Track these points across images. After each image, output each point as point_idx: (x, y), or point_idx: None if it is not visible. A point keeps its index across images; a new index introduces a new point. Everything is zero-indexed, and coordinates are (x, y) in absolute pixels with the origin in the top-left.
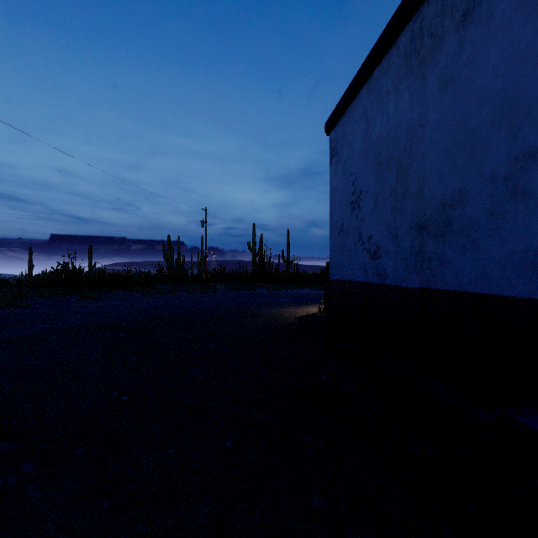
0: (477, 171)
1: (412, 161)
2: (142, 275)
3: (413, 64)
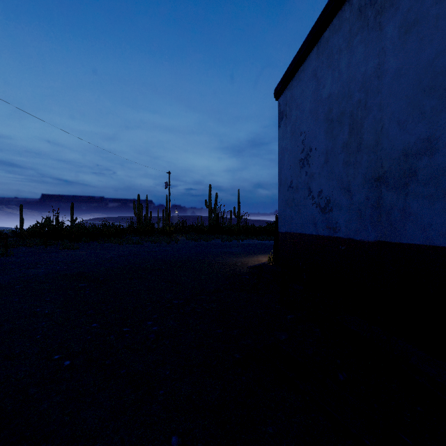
0: None
1: (367, 114)
2: (114, 228)
3: (368, 16)
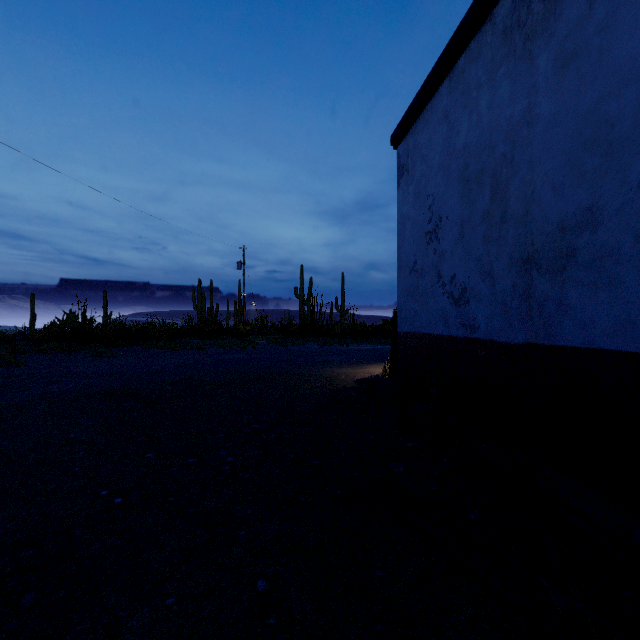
0: (617, 178)
1: (514, 173)
2: (166, 327)
3: (515, 41)
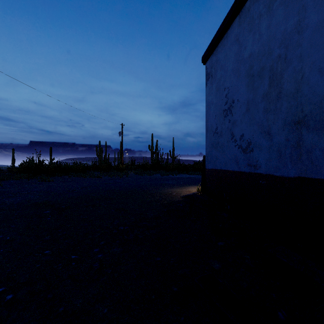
0: None
1: (287, 66)
2: (81, 165)
3: None
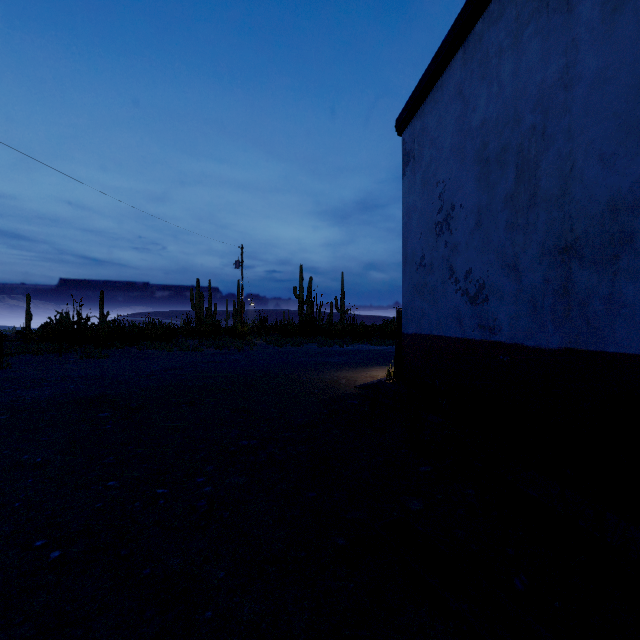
0: None
1: (547, 147)
2: (162, 327)
3: None
